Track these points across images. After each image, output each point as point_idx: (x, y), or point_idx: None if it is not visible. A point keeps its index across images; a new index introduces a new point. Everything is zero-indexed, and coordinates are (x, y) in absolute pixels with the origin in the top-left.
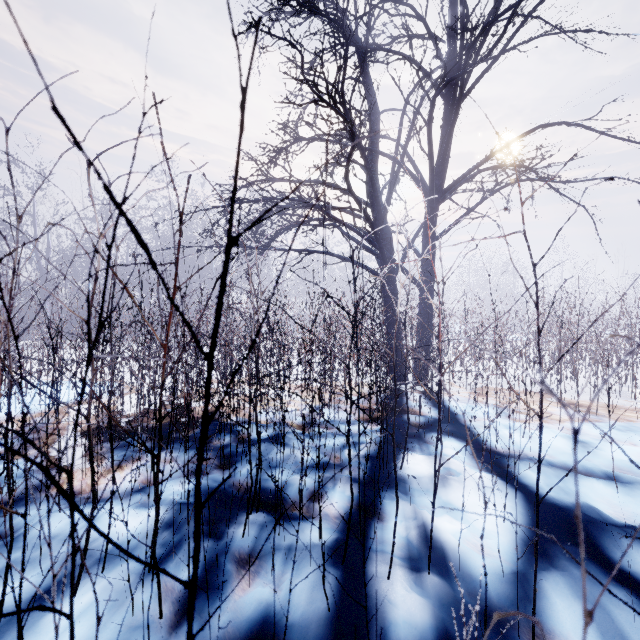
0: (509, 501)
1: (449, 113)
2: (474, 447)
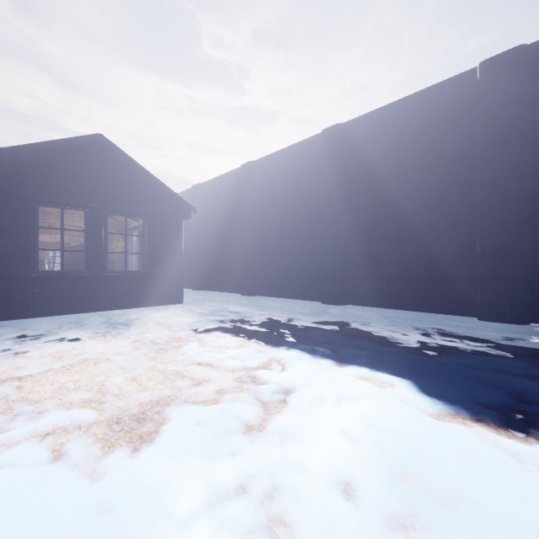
0: None
1: None
2: None
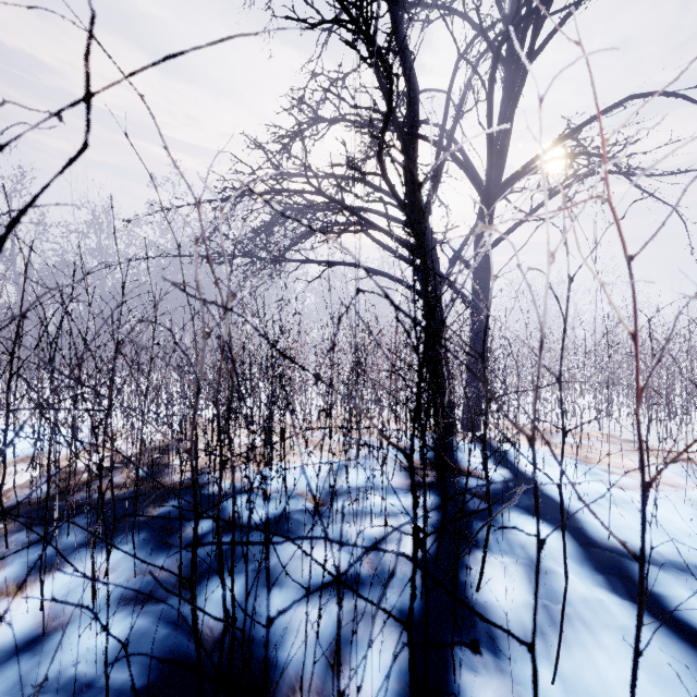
0: (688, 679)
1: (511, 82)
2: (576, 540)
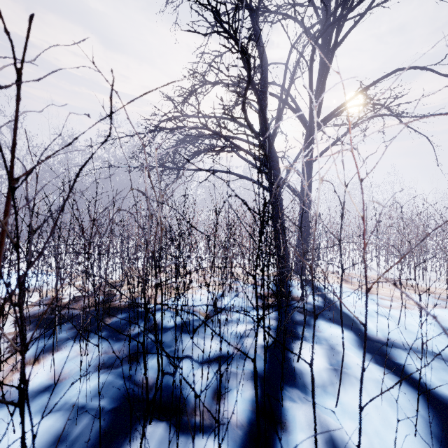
0: (410, 405)
1: (324, 60)
2: (358, 336)
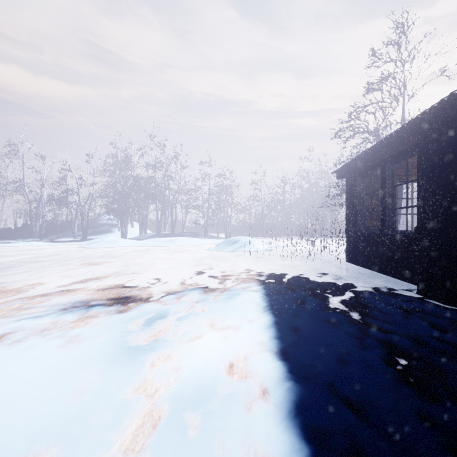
0: None
1: None
2: None
